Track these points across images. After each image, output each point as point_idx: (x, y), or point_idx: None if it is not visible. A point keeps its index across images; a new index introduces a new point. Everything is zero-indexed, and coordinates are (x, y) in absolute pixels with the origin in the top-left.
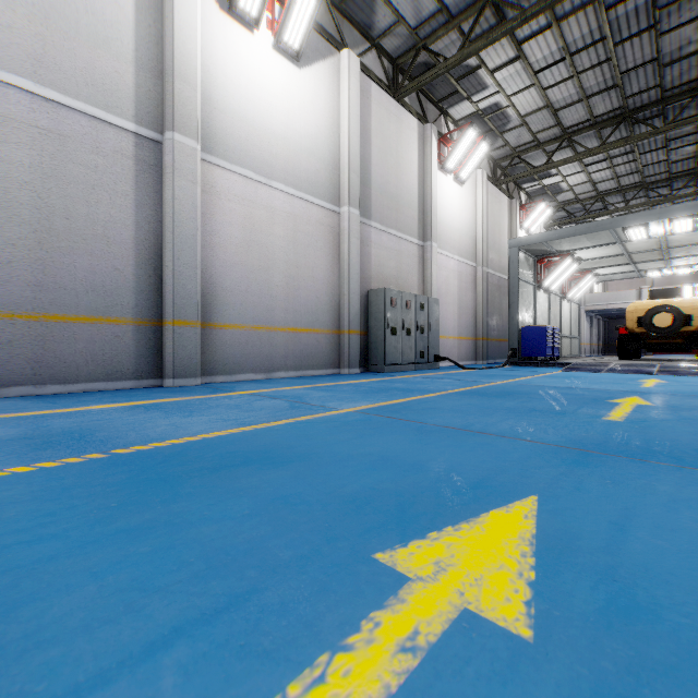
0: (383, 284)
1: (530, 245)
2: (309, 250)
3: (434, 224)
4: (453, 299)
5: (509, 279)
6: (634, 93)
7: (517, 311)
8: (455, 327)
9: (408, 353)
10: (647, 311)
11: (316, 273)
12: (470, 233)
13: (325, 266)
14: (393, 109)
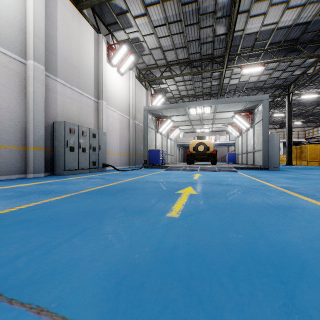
0: (67, 119)
1: (153, 111)
2: None
3: (104, 91)
4: (116, 134)
5: (144, 126)
6: (192, 53)
7: (147, 141)
8: (118, 149)
9: (84, 163)
10: (196, 144)
11: None
12: (126, 102)
13: (10, 99)
14: (75, 14)
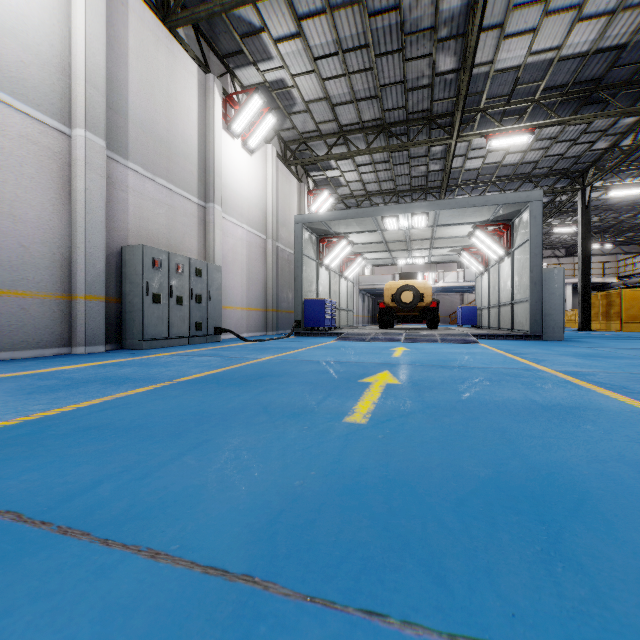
0: (147, 241)
1: (312, 224)
2: (4, 174)
3: (218, 185)
4: (241, 269)
5: (295, 253)
6: (389, 108)
7: (301, 284)
8: (243, 298)
9: (179, 325)
10: (398, 289)
11: (22, 210)
12: (260, 205)
13: (41, 204)
14: (162, 37)
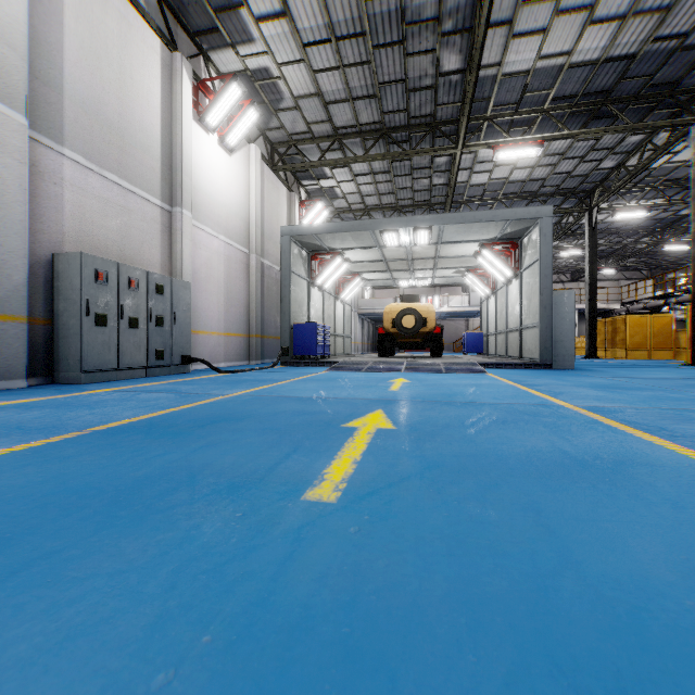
0: (91, 249)
1: (302, 237)
2: None
3: (187, 186)
4: (217, 287)
5: (281, 270)
6: (389, 110)
7: (289, 306)
8: (221, 321)
9: (133, 354)
10: (399, 313)
11: None
12: (242, 214)
13: None
14: None
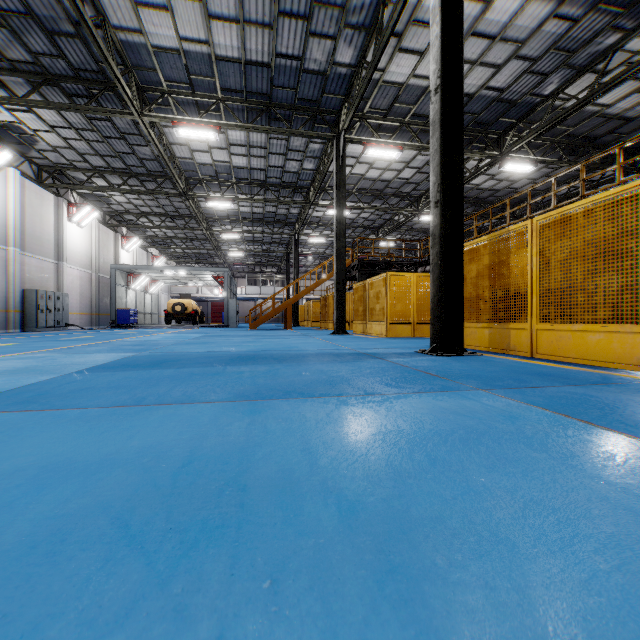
0: (33, 285)
1: (122, 269)
2: None
3: (65, 252)
4: (77, 292)
5: (111, 284)
6: (169, 211)
7: (115, 301)
8: (78, 308)
9: (51, 322)
10: (174, 304)
11: None
12: (88, 254)
13: (1, 277)
14: (39, 191)
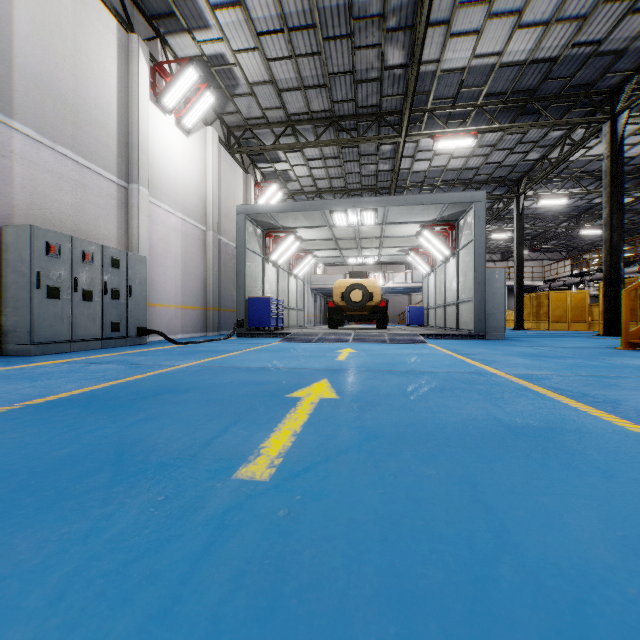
0: (44, 222)
1: (257, 215)
2: None
3: (143, 164)
4: (175, 262)
5: (237, 247)
6: (339, 100)
7: (244, 280)
8: (178, 295)
9: (87, 326)
10: (347, 287)
11: None
12: (199, 193)
13: None
14: None
